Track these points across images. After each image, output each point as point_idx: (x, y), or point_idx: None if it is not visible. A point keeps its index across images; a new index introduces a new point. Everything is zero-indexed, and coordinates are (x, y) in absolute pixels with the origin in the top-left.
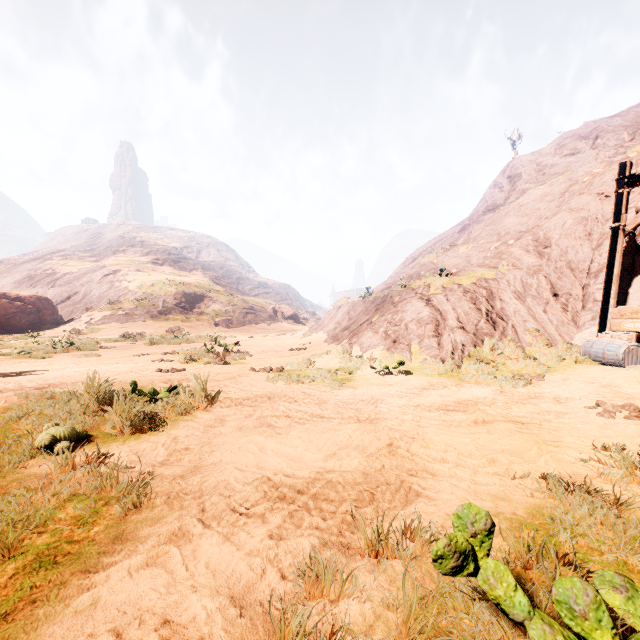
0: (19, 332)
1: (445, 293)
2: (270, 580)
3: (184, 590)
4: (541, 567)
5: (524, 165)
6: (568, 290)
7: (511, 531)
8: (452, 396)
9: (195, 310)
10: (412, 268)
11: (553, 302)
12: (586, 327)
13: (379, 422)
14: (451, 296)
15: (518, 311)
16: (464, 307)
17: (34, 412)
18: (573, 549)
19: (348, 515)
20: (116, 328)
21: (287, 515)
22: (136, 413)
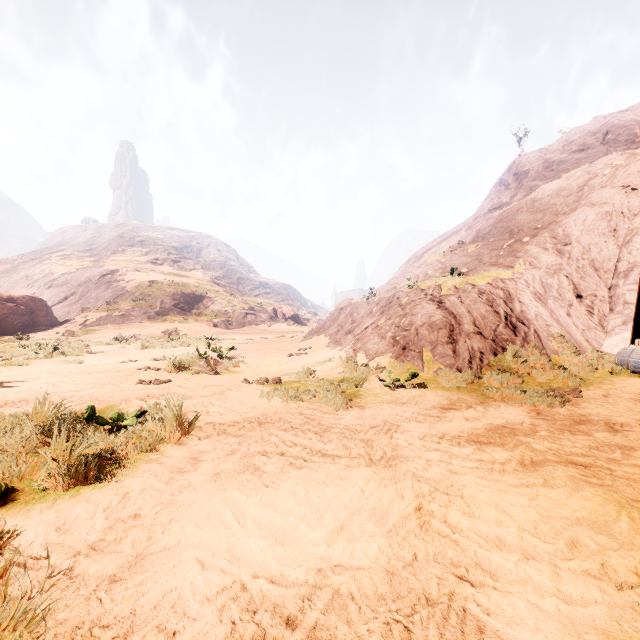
0: (11, 334)
1: (458, 294)
2: None
3: None
4: None
5: (531, 162)
6: (593, 291)
7: None
8: (480, 420)
9: (194, 311)
10: (418, 267)
11: (577, 304)
12: (616, 332)
13: (398, 465)
14: (465, 298)
15: (540, 314)
16: (480, 310)
17: None
18: None
19: None
20: (111, 330)
21: None
22: (79, 456)
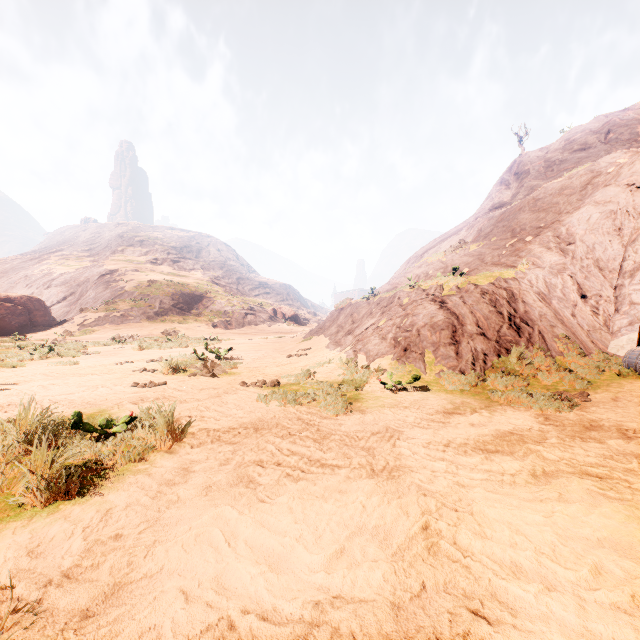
0: (9, 334)
1: (460, 294)
2: None
3: None
4: None
5: (532, 161)
6: (598, 291)
7: None
8: (486, 426)
9: (193, 311)
10: (419, 267)
11: (581, 304)
12: (623, 333)
13: (402, 476)
14: (468, 298)
15: (544, 315)
16: (483, 310)
17: None
18: None
19: None
20: (110, 330)
21: None
22: (60, 468)
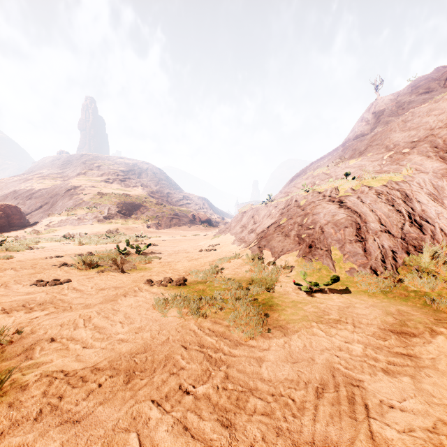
0: None
1: (357, 195)
2: None
3: None
4: None
5: (386, 103)
6: None
7: None
8: None
9: (133, 216)
10: (306, 179)
11: None
12: None
13: None
14: (365, 198)
15: (440, 213)
16: (383, 209)
17: None
18: None
19: None
20: (68, 229)
21: None
22: None
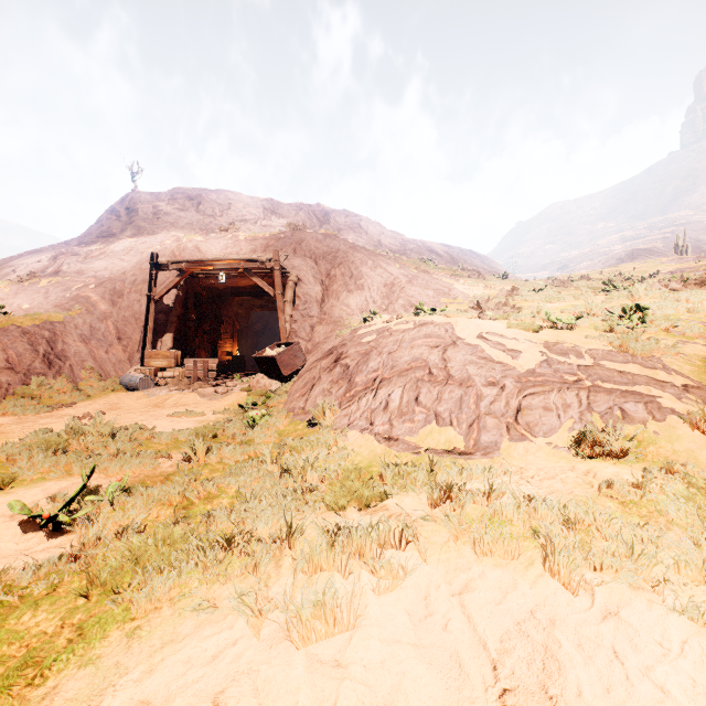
0: None
1: None
2: None
3: None
4: None
5: (143, 202)
6: (131, 335)
7: None
8: None
9: None
10: None
11: (117, 345)
12: (136, 364)
13: None
14: (5, 337)
15: (80, 352)
16: (19, 348)
17: None
18: None
19: None
20: None
21: None
22: None
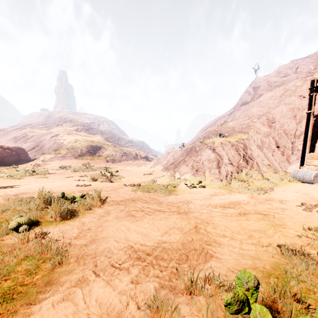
0: (8, 165)
1: (222, 146)
2: (131, 309)
3: (83, 316)
4: (282, 302)
5: (261, 82)
6: (284, 144)
7: (263, 278)
8: (227, 199)
9: (96, 154)
10: (205, 133)
11: (277, 150)
12: (294, 163)
13: (190, 214)
14: (225, 147)
15: (259, 155)
16: (232, 153)
17: (11, 208)
18: (300, 292)
19: (174, 269)
20: (57, 163)
21: (141, 269)
22: (63, 209)
